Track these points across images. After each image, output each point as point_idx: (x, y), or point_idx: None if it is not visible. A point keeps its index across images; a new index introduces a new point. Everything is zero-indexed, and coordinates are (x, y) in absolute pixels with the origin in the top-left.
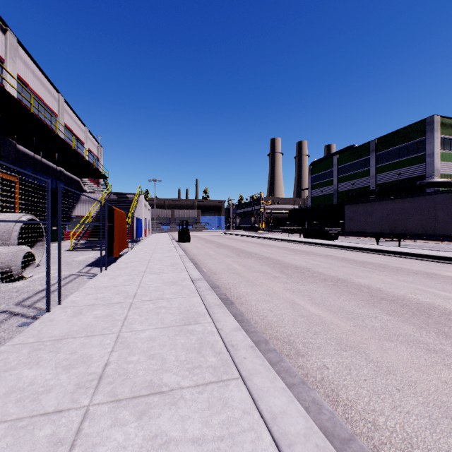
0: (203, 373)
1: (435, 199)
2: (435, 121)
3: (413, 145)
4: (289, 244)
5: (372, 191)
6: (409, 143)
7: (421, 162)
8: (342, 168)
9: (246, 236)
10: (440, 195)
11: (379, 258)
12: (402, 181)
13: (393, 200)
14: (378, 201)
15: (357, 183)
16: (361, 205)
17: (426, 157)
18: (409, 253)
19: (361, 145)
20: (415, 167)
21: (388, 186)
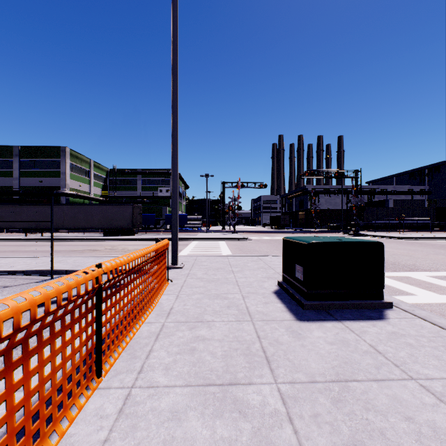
0: (1, 259)
1: (64, 208)
2: (67, 151)
3: (52, 162)
4: None
5: (17, 191)
6: (50, 160)
7: (58, 177)
8: None
9: None
10: (66, 206)
11: (31, 243)
12: (44, 188)
13: (39, 205)
14: (27, 205)
15: None
16: (12, 206)
17: (61, 174)
18: (50, 238)
19: (5, 146)
20: (54, 179)
21: (32, 190)
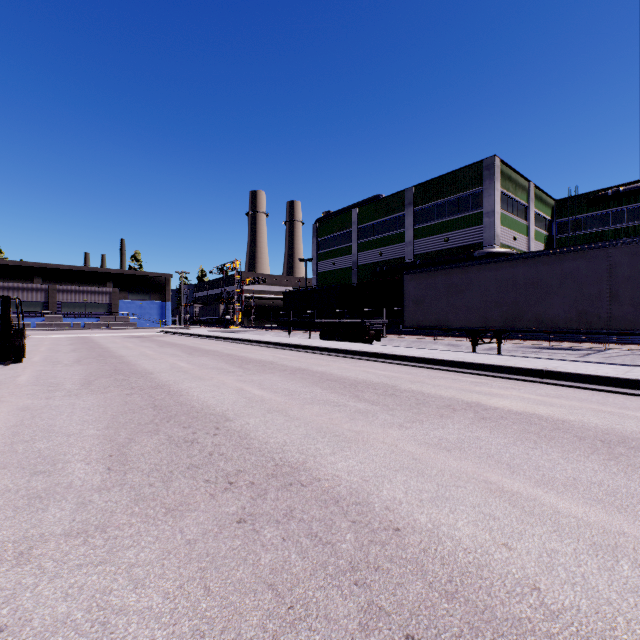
0: None
1: (612, 256)
2: (496, 165)
3: (466, 199)
4: (305, 355)
5: (411, 263)
6: (461, 195)
7: (477, 224)
8: (364, 229)
9: (207, 338)
10: (624, 248)
11: (622, 406)
12: (452, 251)
13: (512, 261)
14: (479, 265)
15: (387, 252)
16: (441, 273)
17: (485, 217)
18: None
19: (393, 194)
20: (469, 230)
21: (434, 258)
